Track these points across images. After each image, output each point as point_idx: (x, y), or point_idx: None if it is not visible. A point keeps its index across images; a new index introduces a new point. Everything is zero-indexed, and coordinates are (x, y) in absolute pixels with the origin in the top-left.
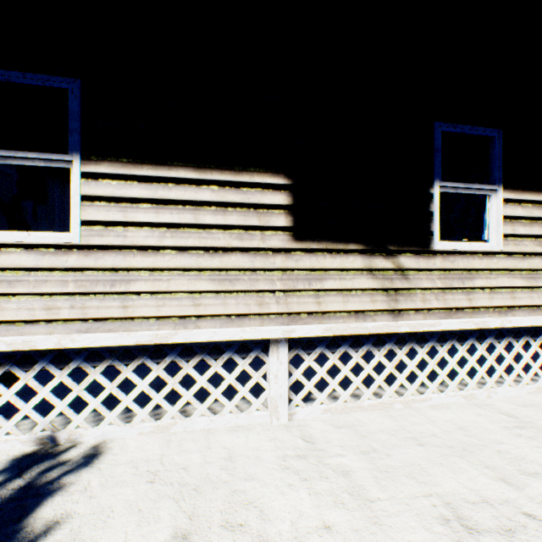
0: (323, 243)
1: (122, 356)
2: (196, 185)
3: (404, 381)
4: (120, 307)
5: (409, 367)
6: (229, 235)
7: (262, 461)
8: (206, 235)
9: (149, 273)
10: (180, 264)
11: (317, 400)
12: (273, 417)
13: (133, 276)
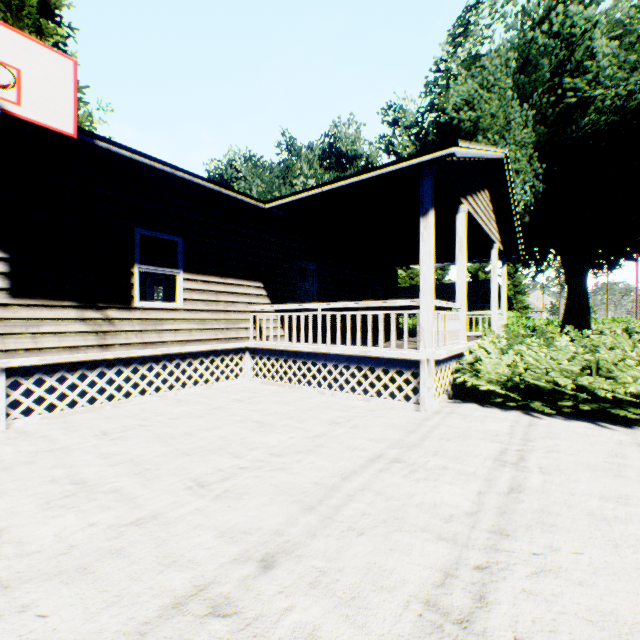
0: (41, 300)
1: None
2: None
3: (114, 391)
4: None
5: (118, 382)
6: None
7: None
8: None
9: None
10: None
11: (36, 411)
12: None
13: None
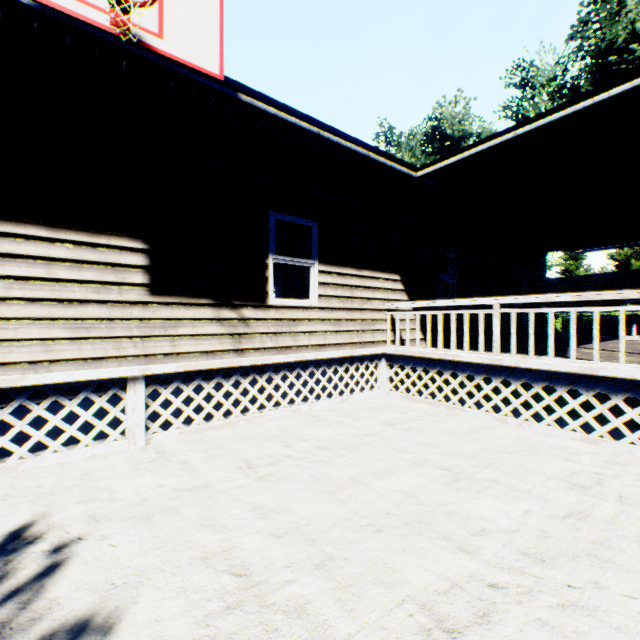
0: (178, 298)
1: None
2: (50, 242)
3: (248, 403)
4: None
5: (252, 393)
6: (86, 289)
7: (117, 470)
8: (60, 288)
9: None
10: (31, 314)
11: (174, 425)
12: (132, 442)
13: None
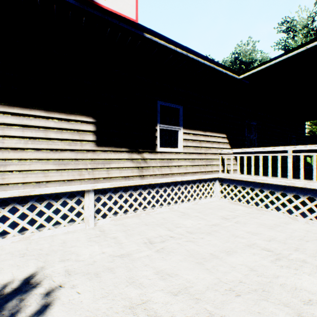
0: (110, 148)
1: (1, 204)
2: (46, 119)
3: (146, 204)
4: (0, 179)
5: (148, 198)
6: (64, 143)
7: (79, 241)
8: (51, 143)
9: (18, 161)
10: (37, 157)
11: (108, 216)
12: (87, 225)
13: (8, 163)
